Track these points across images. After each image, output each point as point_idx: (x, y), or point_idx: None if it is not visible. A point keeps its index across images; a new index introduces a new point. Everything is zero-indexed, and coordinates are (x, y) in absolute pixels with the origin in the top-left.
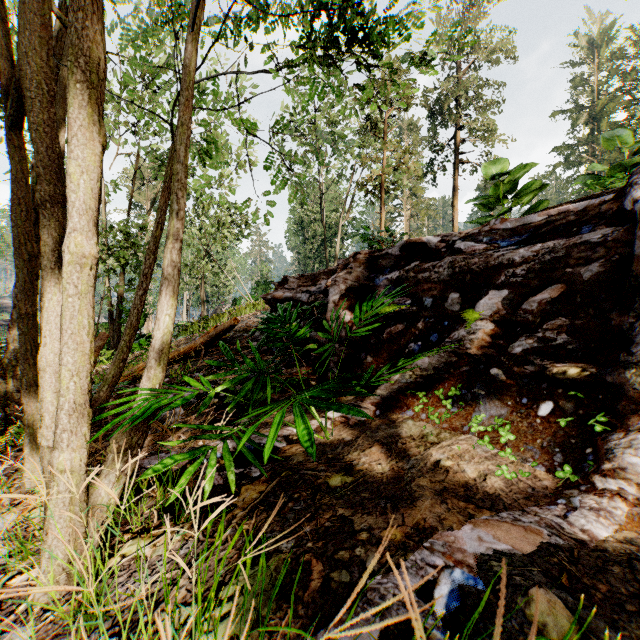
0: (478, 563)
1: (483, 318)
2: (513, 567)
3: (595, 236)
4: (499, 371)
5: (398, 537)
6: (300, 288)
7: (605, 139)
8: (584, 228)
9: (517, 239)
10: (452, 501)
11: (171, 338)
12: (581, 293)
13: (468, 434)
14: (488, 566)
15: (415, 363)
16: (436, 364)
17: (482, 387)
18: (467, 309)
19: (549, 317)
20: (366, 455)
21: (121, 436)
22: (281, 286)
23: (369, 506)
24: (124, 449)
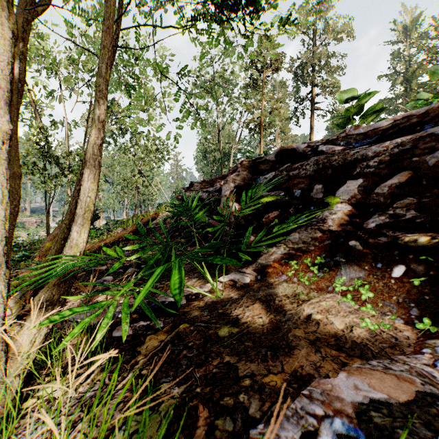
0: (357, 412)
1: (342, 201)
2: (393, 418)
3: (438, 129)
4: (356, 243)
5: (278, 384)
6: (202, 189)
7: (430, 73)
8: (426, 126)
9: (368, 140)
10: (325, 350)
11: (91, 216)
12: (426, 177)
13: (332, 293)
14: (367, 416)
15: (288, 238)
16: (305, 239)
17: (342, 256)
18: (329, 196)
19: (398, 198)
20: (249, 310)
21: (44, 294)
22: (189, 189)
23: (252, 354)
24: (46, 305)
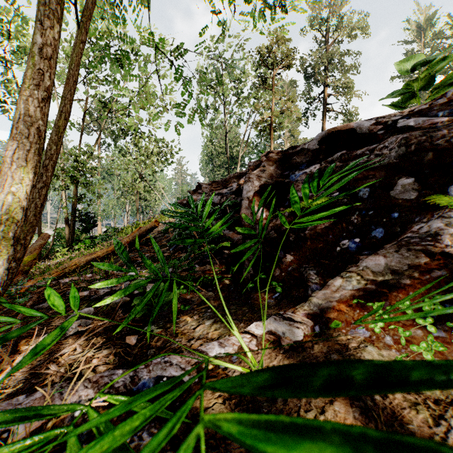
0: None
1: None
2: None
3: None
4: None
5: None
6: (212, 191)
7: None
8: None
9: None
10: None
11: (16, 230)
12: None
13: None
14: None
15: (364, 265)
16: (396, 266)
17: None
18: (431, 195)
19: None
20: None
21: None
22: (195, 193)
23: None
24: None
